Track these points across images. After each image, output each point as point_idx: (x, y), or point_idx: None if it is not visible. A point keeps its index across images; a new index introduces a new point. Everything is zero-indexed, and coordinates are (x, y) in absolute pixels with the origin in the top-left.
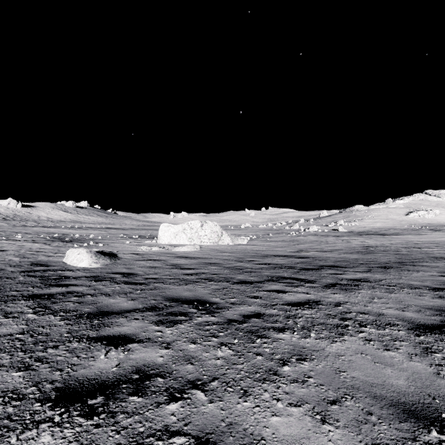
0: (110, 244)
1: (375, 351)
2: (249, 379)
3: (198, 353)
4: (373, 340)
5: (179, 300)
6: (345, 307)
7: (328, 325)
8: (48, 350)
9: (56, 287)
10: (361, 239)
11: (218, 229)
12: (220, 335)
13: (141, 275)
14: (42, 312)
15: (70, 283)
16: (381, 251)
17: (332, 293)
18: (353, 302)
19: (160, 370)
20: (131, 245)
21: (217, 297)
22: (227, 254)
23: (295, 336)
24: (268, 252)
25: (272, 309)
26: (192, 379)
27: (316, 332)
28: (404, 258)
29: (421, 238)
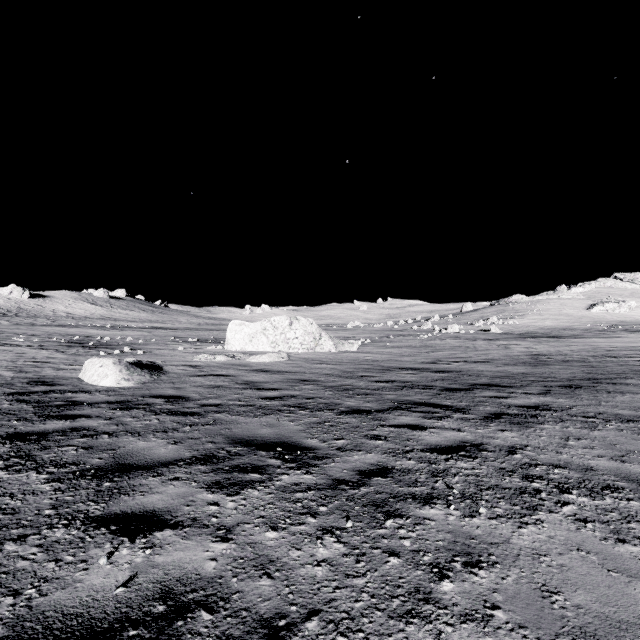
0: (154, 351)
1: (600, 544)
2: (380, 613)
3: (281, 551)
4: (590, 520)
5: (253, 442)
6: (526, 455)
7: (505, 490)
8: (6, 545)
9: (56, 420)
10: (526, 344)
11: (315, 329)
12: (321, 511)
13: (195, 400)
14: (18, 466)
15: (80, 413)
16: (559, 361)
17: (499, 430)
18: (537, 446)
19: (207, 591)
20: (186, 352)
21: (314, 437)
22: (329, 367)
23: (453, 513)
24: (389, 363)
25: (406, 458)
26: (269, 614)
27: (487, 505)
28: (595, 372)
29: (614, 342)
